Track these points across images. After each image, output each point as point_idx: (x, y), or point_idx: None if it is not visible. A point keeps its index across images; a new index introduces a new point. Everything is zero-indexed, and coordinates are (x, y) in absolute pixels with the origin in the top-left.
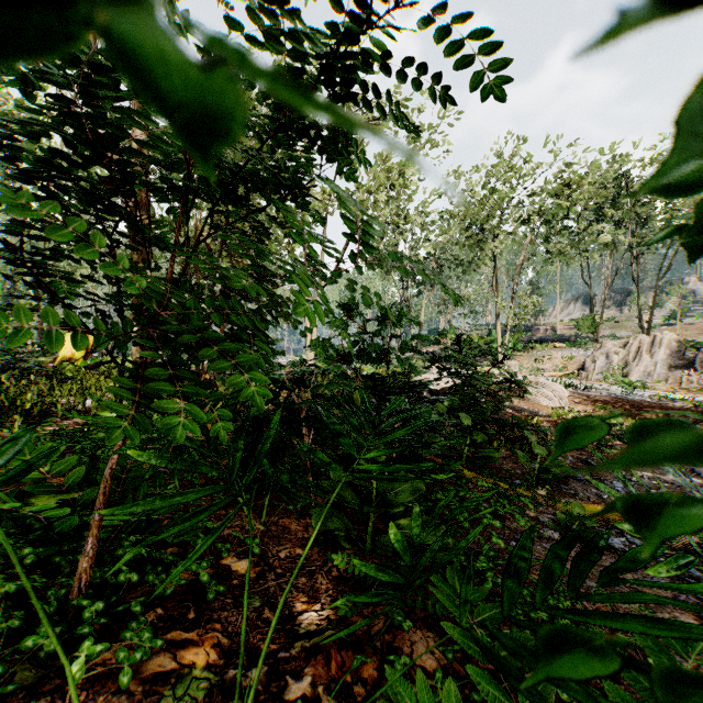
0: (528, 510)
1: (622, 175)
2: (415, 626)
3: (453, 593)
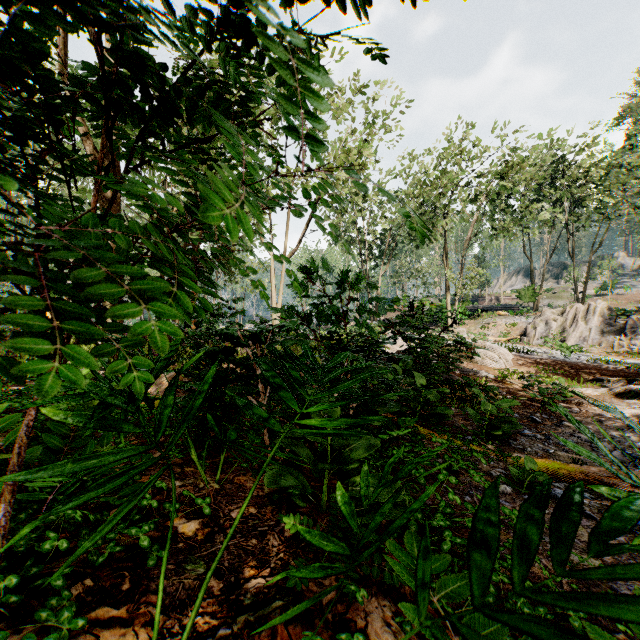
0: (481, 465)
1: (559, 159)
2: (370, 593)
3: (411, 563)
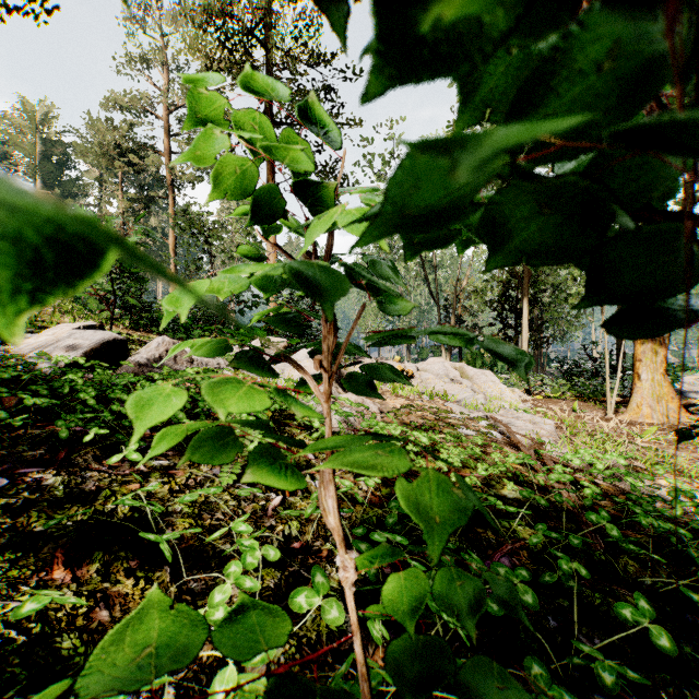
0: None
1: None
2: None
3: None
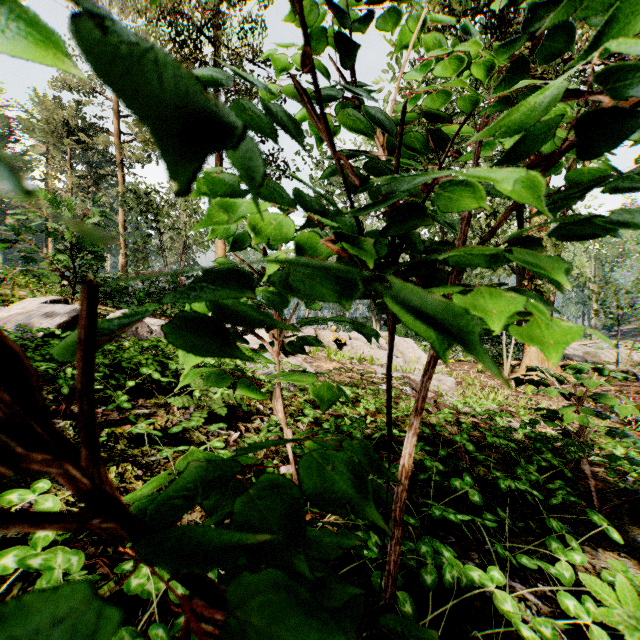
0: None
1: None
2: None
3: None
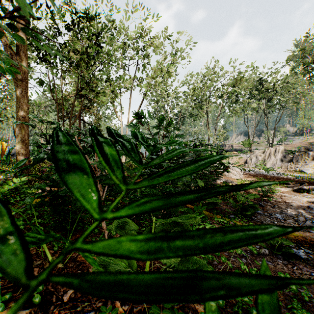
0: None
1: (261, 78)
2: None
3: None
